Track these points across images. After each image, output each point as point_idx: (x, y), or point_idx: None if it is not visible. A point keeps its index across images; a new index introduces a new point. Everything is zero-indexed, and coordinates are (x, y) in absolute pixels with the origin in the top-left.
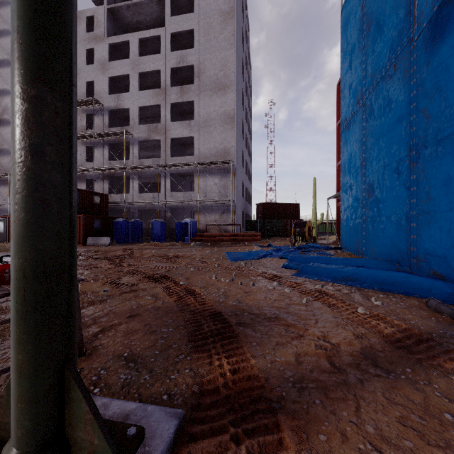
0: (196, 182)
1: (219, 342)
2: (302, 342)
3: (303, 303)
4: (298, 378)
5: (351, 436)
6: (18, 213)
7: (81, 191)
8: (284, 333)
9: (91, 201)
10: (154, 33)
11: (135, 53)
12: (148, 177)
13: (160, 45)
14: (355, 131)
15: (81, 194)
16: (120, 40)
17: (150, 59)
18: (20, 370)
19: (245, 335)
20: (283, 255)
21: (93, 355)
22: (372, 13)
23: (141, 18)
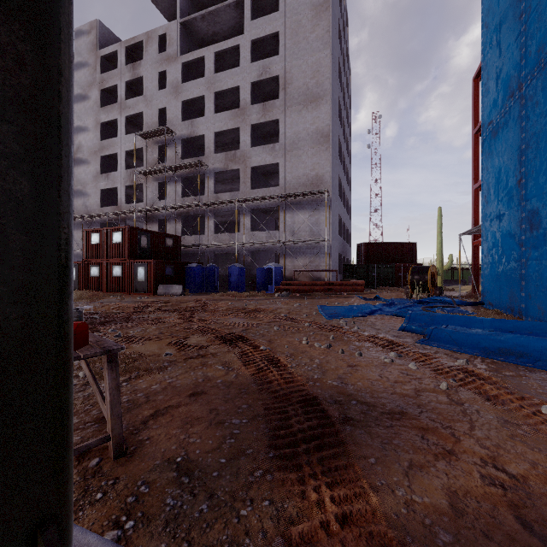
0: (282, 219)
1: (315, 452)
2: (455, 467)
3: (441, 390)
4: None
5: None
6: None
7: (152, 232)
8: (419, 443)
9: (163, 244)
10: (232, 44)
11: (210, 70)
12: (225, 215)
13: (239, 56)
14: (506, 137)
15: (152, 237)
16: (195, 56)
17: (228, 74)
18: None
19: (355, 442)
20: (398, 312)
21: (136, 455)
22: None
23: (217, 29)
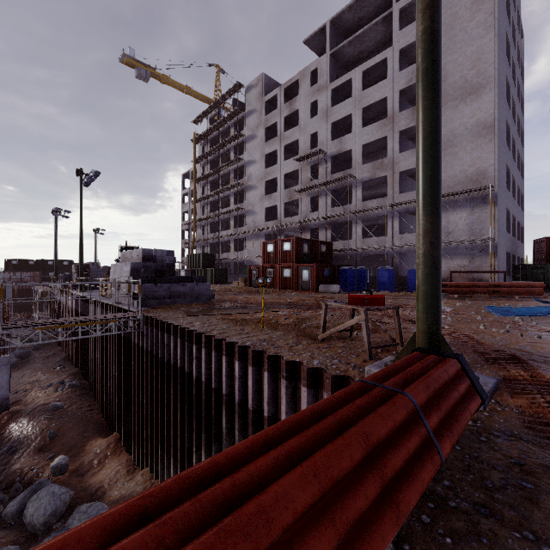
0: None
1: (510, 364)
2: None
3: None
4: None
5: None
6: (424, 269)
7: (311, 241)
8: None
9: (319, 250)
10: (379, 59)
11: (357, 89)
12: (370, 220)
13: (385, 67)
14: None
15: (311, 244)
16: (343, 81)
17: (375, 89)
18: (425, 332)
19: (536, 366)
20: None
21: None
22: None
23: (363, 47)
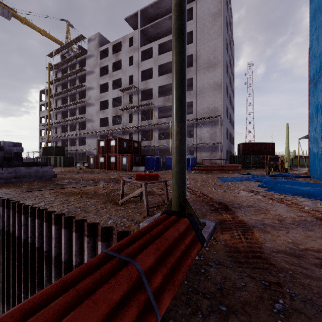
0: (194, 131)
1: (224, 211)
2: (266, 215)
3: (269, 203)
4: (262, 223)
5: (281, 236)
6: (176, 157)
7: (128, 140)
8: (256, 211)
9: (133, 145)
10: (167, 39)
11: (156, 54)
12: (163, 129)
13: (171, 45)
14: (321, 88)
15: (128, 142)
16: (147, 47)
17: (165, 55)
18: (176, 197)
19: (236, 211)
20: (259, 180)
21: None
22: None
23: (159, 31)
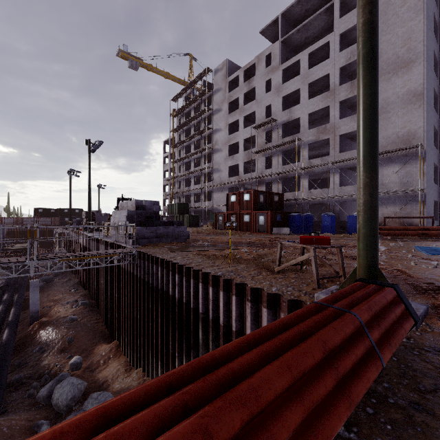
0: None
1: (438, 294)
2: None
3: None
4: None
5: None
6: (364, 215)
7: (266, 192)
8: None
9: (272, 199)
10: (322, 42)
11: (304, 68)
12: (315, 175)
13: (328, 49)
14: None
15: (266, 195)
16: (292, 62)
17: (319, 67)
18: (365, 266)
19: None
20: None
21: None
22: None
23: (309, 34)
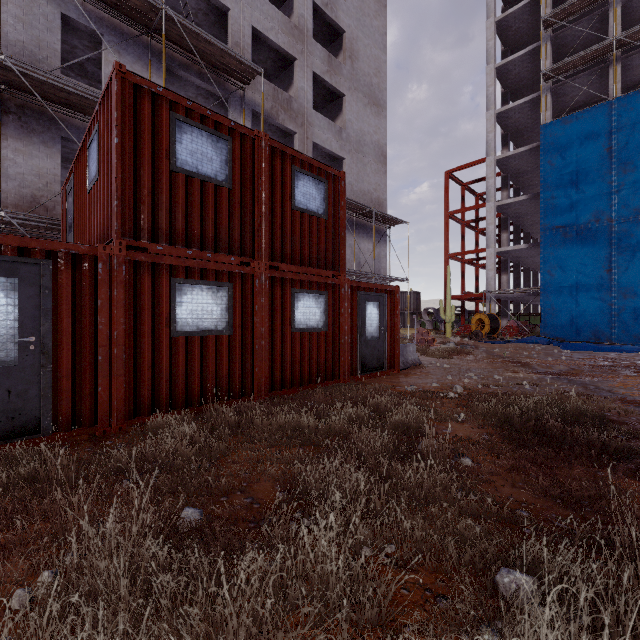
0: (349, 242)
1: None
2: None
3: None
4: None
5: None
6: None
7: None
8: None
9: None
10: None
11: None
12: None
13: None
14: (588, 242)
15: None
16: None
17: None
18: None
19: None
20: None
21: None
22: (632, 164)
23: None
